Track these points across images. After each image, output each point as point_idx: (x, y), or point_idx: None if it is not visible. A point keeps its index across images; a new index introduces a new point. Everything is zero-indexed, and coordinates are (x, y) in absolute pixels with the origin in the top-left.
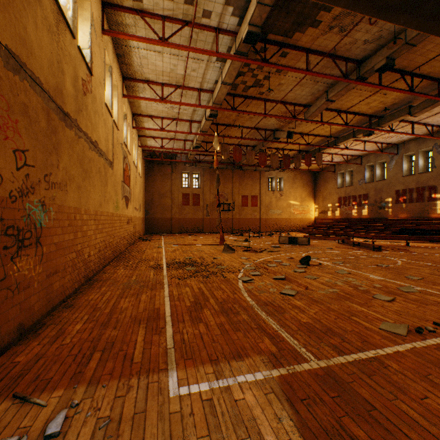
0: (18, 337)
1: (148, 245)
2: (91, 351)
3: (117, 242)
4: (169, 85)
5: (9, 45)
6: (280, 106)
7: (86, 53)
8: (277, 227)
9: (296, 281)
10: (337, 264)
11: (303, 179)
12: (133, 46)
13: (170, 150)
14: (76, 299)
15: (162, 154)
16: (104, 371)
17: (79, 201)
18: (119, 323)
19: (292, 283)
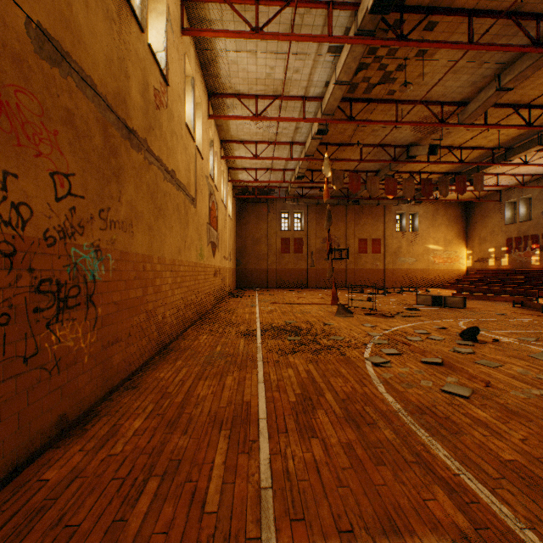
0: (57, 435)
1: (239, 303)
2: (146, 475)
3: (201, 299)
4: (264, 97)
5: (44, 24)
6: (418, 108)
7: (161, 57)
8: (409, 281)
9: (465, 370)
10: (526, 342)
11: (448, 213)
12: (219, 49)
13: (265, 184)
14: (144, 376)
15: (256, 189)
16: (156, 524)
17: (150, 246)
18: (191, 424)
19: (457, 373)
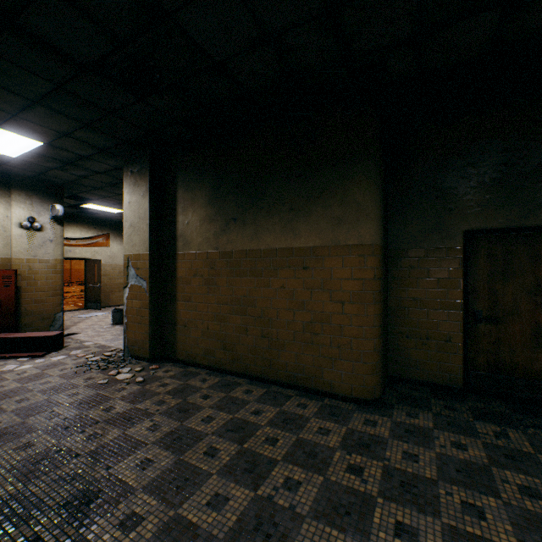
0: None
1: None
2: None
3: None
4: None
5: None
6: None
7: None
8: None
9: None
10: None
11: None
12: None
13: None
14: None
15: None
16: None
17: None
18: None
19: None
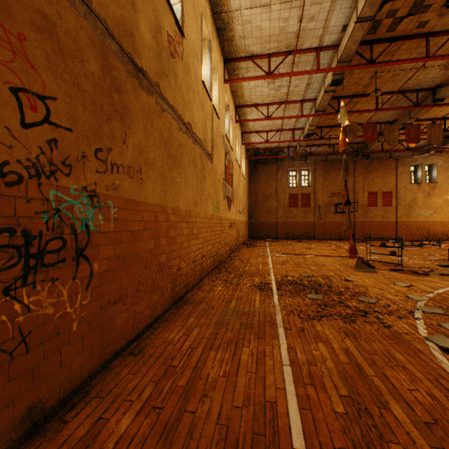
0: (24, 433)
1: (252, 253)
2: None
3: (218, 249)
4: (277, 54)
5: None
6: None
7: (177, 9)
8: (425, 234)
9: None
10: None
11: None
12: (233, 9)
13: (275, 145)
14: (152, 336)
15: (266, 151)
16: None
17: (163, 196)
18: (193, 439)
19: None
